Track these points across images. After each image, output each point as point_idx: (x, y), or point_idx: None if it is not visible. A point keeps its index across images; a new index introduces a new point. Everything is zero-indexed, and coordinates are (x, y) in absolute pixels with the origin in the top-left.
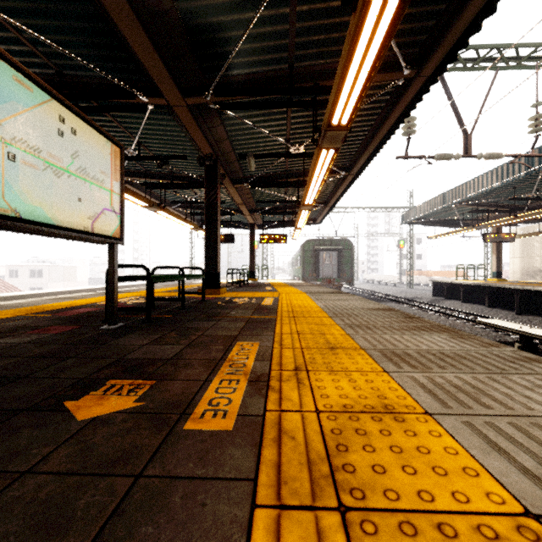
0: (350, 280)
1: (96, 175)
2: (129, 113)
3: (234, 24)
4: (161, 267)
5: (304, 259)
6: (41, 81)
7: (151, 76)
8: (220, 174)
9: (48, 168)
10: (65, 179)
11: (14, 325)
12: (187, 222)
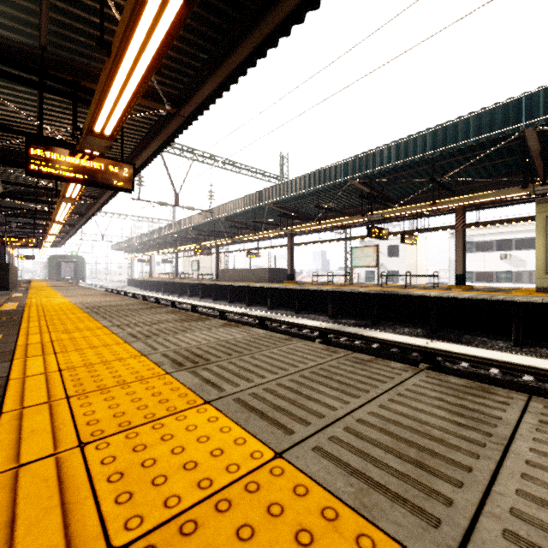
0: (83, 279)
1: None
2: None
3: None
4: None
5: (50, 267)
6: None
7: None
8: None
9: None
10: None
11: None
12: None
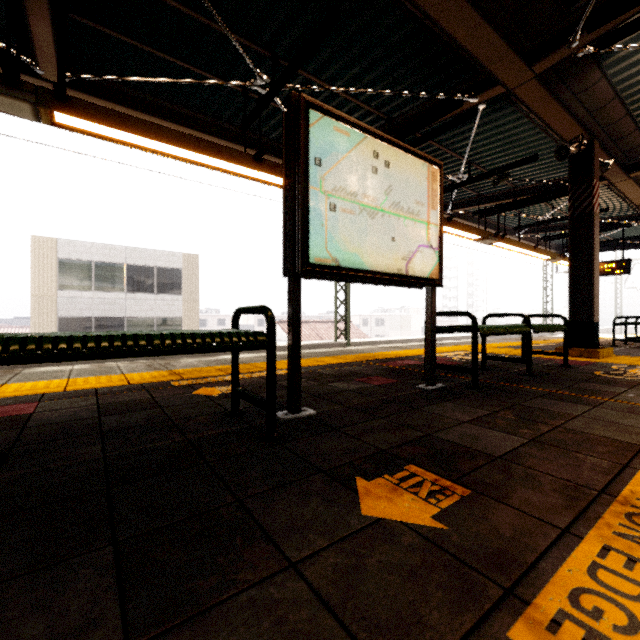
0: None
1: (411, 208)
2: (456, 129)
3: None
4: (494, 314)
5: None
6: (357, 122)
7: (480, 63)
8: (599, 163)
9: (363, 210)
10: (379, 220)
11: (349, 370)
12: (538, 251)
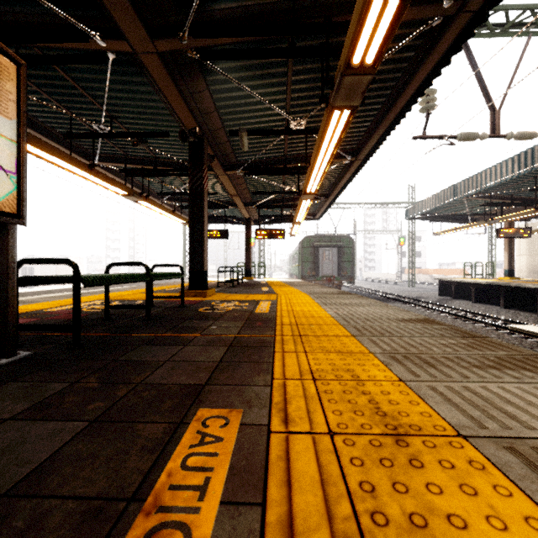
0: (350, 279)
1: None
2: (92, 73)
3: None
4: (118, 263)
5: (302, 256)
6: None
7: None
8: (208, 156)
9: None
10: None
11: None
12: (176, 215)
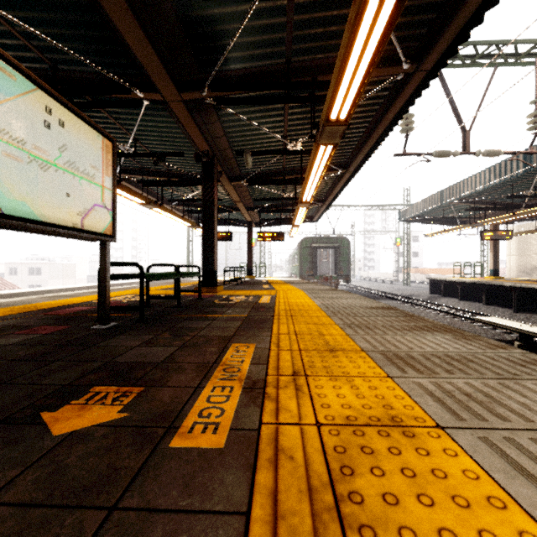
0: (347, 278)
1: (87, 170)
2: (124, 109)
3: (230, 17)
4: (156, 264)
5: (301, 257)
6: (26, 69)
7: (145, 70)
8: (217, 171)
9: (33, 161)
10: (52, 173)
11: (3, 325)
12: (184, 219)
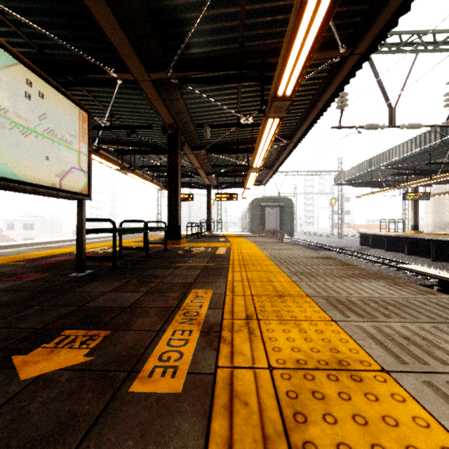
0: (290, 232)
1: (64, 137)
2: (101, 88)
3: (191, 7)
4: (128, 220)
5: (252, 214)
6: (7, 45)
7: (118, 53)
8: (181, 142)
9: (15, 127)
10: (32, 139)
11: None
12: (153, 183)
